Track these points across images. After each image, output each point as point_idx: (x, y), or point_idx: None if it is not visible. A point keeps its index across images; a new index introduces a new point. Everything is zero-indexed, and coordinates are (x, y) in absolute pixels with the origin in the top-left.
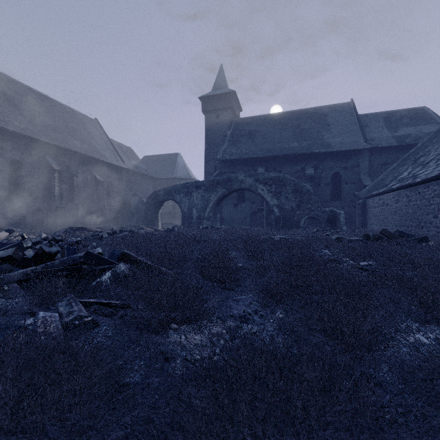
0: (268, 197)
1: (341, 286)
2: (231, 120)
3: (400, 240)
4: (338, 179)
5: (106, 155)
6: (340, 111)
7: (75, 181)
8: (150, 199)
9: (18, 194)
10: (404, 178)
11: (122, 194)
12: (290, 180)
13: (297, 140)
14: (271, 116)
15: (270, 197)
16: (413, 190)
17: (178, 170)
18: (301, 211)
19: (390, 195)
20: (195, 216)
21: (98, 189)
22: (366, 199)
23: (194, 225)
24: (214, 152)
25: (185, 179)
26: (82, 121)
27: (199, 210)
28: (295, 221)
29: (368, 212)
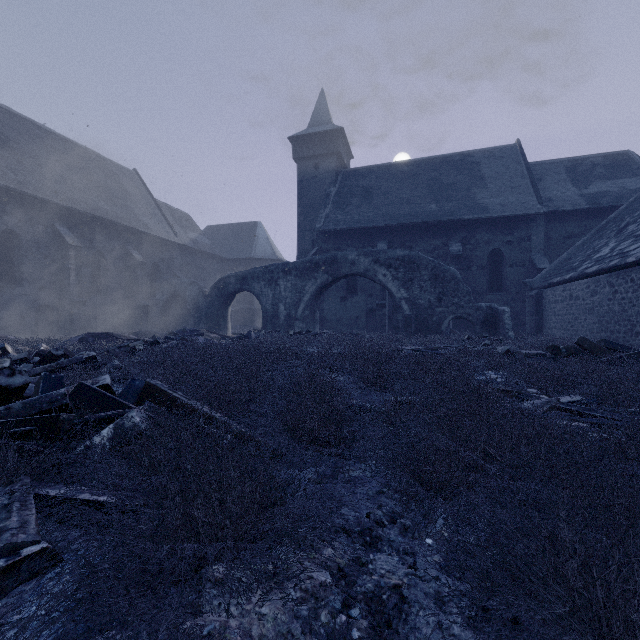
0: (393, 287)
1: (565, 465)
2: (336, 172)
3: (611, 356)
4: (498, 259)
5: (149, 224)
6: (501, 158)
7: (103, 263)
8: (214, 290)
9: (14, 283)
10: (605, 257)
11: (173, 283)
12: (427, 261)
13: (436, 201)
14: (396, 165)
15: (396, 287)
16: (621, 276)
17: (258, 247)
18: (443, 308)
19: (581, 284)
20: (283, 316)
21: (137, 274)
22: (541, 290)
23: (282, 328)
24: (311, 219)
25: (268, 260)
26: (113, 173)
27: (289, 305)
28: (434, 322)
29: (546, 310)
